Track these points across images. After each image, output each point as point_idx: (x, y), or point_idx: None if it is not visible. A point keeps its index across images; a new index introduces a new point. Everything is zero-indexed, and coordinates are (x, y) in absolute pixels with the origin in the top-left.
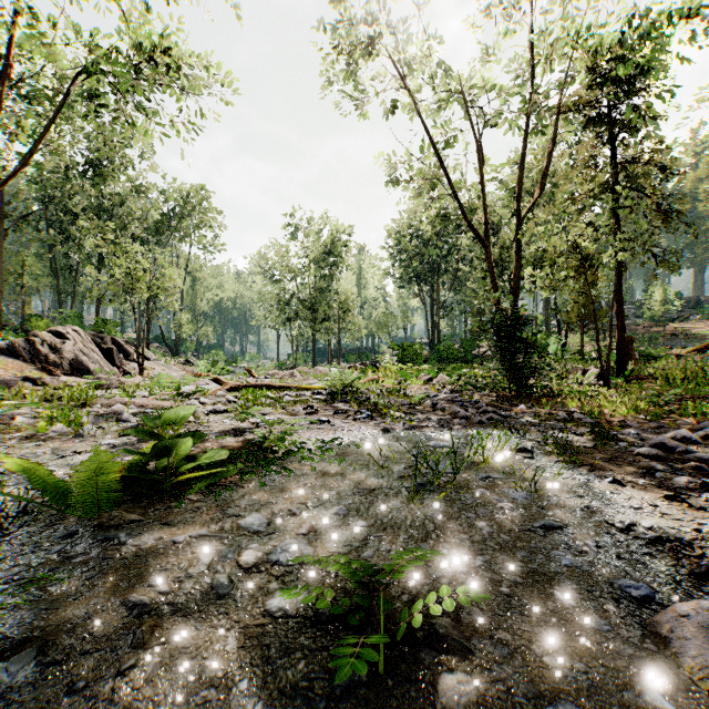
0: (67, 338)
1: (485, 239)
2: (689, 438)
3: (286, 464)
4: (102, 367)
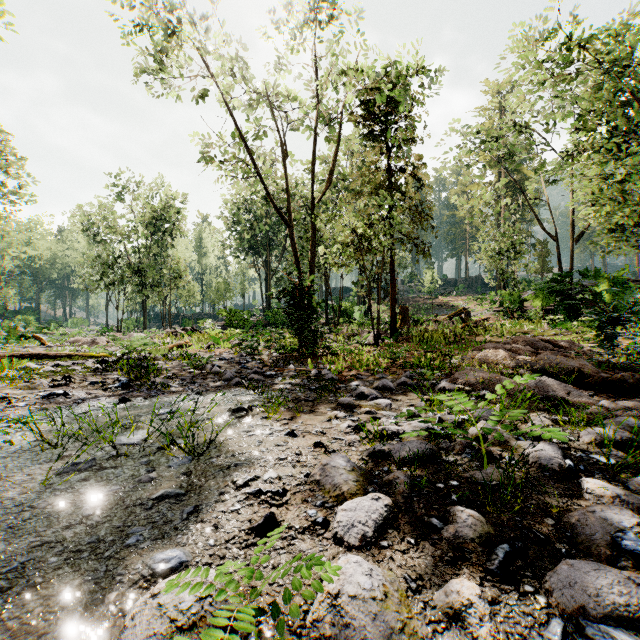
0: None
1: (290, 219)
2: (387, 386)
3: None
4: None
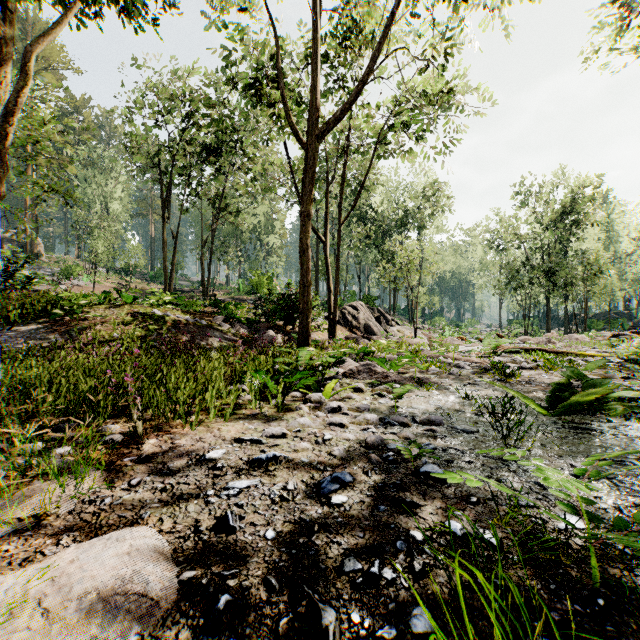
0: (358, 310)
1: None
2: None
3: None
4: (379, 330)
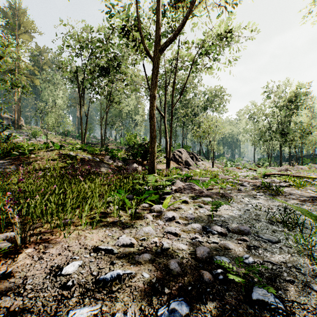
0: (181, 153)
1: None
2: None
3: None
4: (192, 163)
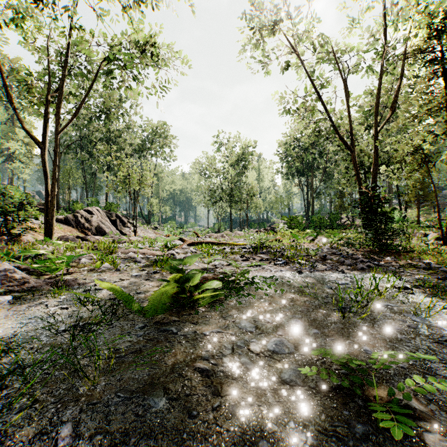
0: (93, 214)
1: (352, 146)
2: None
3: (246, 291)
4: (112, 230)
